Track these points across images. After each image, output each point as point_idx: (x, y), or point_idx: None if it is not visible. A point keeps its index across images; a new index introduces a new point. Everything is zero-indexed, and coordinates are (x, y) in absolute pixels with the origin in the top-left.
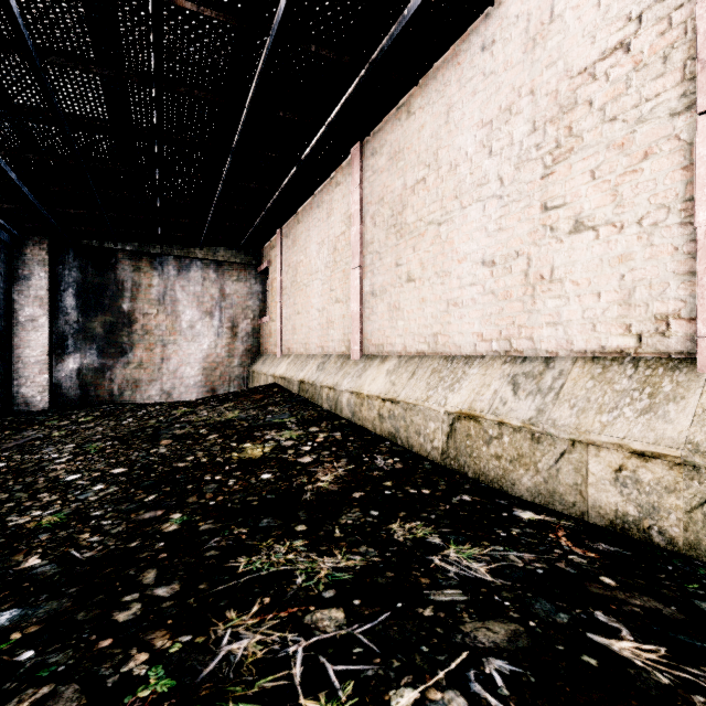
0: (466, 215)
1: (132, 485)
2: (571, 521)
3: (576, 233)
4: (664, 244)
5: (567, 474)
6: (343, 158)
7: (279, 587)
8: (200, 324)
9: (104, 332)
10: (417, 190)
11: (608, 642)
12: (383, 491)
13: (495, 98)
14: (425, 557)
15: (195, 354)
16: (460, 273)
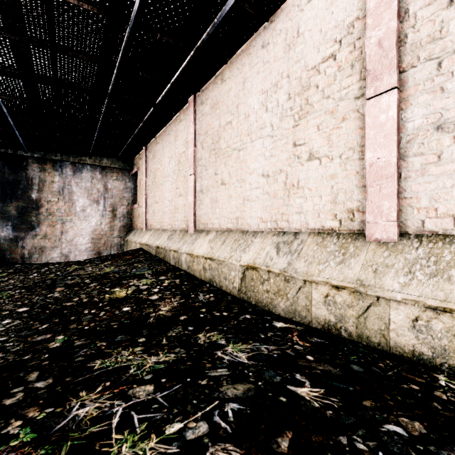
0: (253, 146)
1: (32, 319)
2: (303, 326)
3: (310, 160)
4: (352, 169)
5: (302, 300)
6: (184, 104)
7: (118, 375)
8: (89, 209)
9: (17, 213)
10: (227, 128)
11: (296, 389)
12: (199, 315)
13: (269, 77)
14: (213, 352)
15: (86, 229)
16: (250, 180)
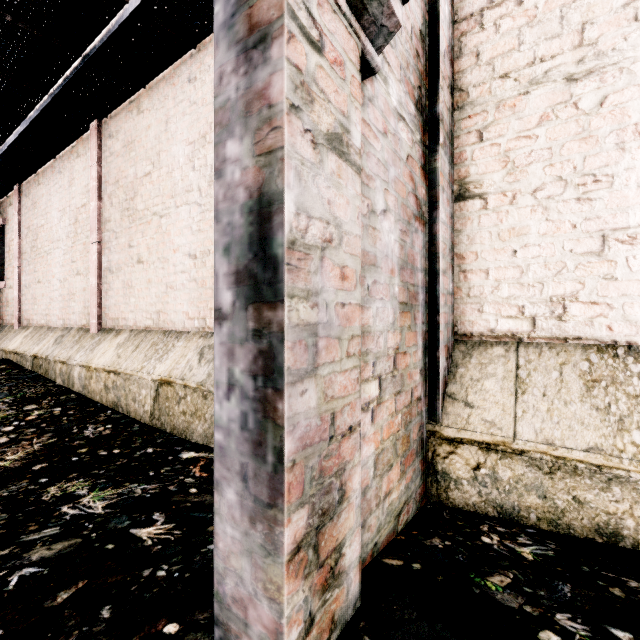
0: (179, 213)
1: None
2: None
3: None
4: None
5: None
6: (83, 130)
7: None
8: None
9: None
10: (145, 182)
11: (139, 531)
12: (71, 458)
13: (197, 124)
14: (56, 508)
15: None
16: (175, 261)
